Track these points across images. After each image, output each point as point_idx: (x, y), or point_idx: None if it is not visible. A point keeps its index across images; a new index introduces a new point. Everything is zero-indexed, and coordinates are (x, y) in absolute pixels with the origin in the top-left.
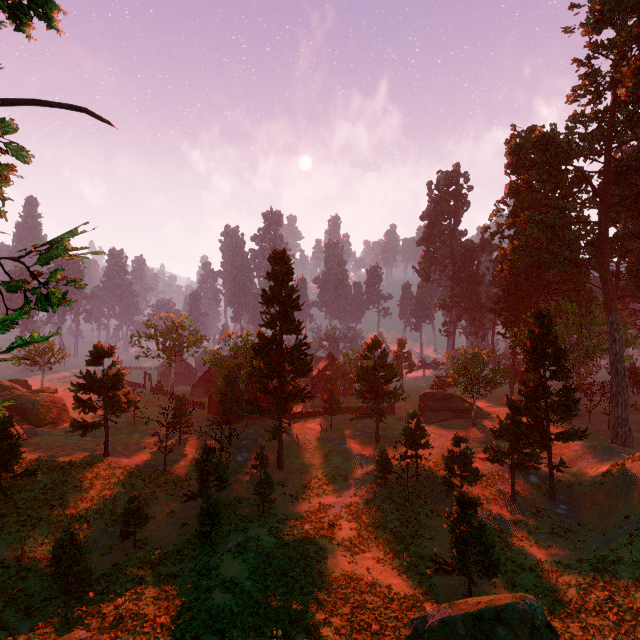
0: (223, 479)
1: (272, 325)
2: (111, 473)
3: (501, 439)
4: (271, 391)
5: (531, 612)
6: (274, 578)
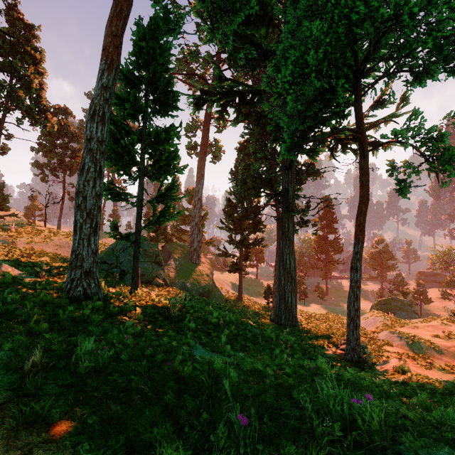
0: (305, 288)
1: (323, 230)
2: (261, 283)
3: (447, 286)
4: (322, 260)
5: (403, 300)
6: (329, 310)
